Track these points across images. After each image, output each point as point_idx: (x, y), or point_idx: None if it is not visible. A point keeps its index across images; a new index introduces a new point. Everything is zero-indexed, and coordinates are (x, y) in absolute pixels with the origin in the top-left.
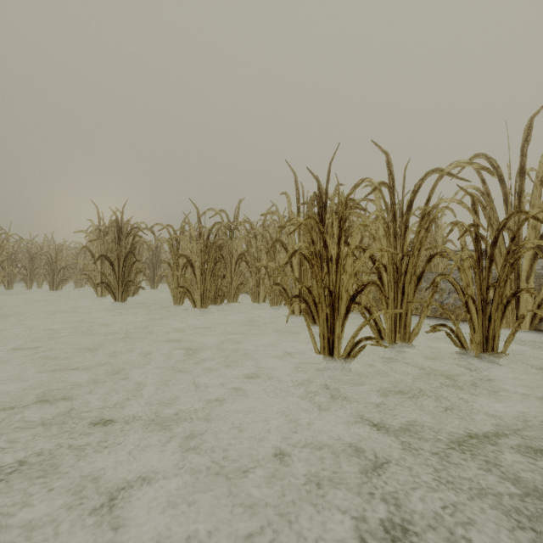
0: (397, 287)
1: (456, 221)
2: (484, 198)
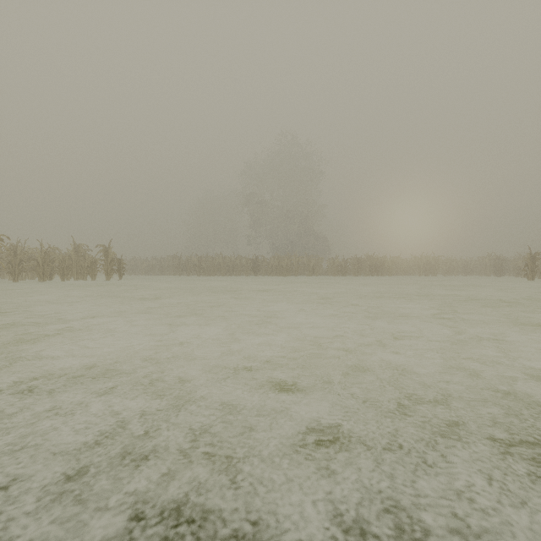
0: None
1: None
2: None
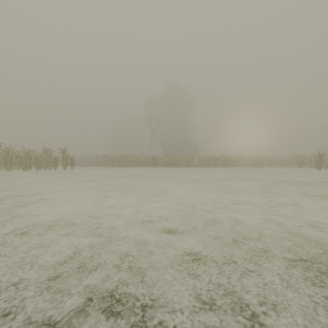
0: None
1: None
2: None
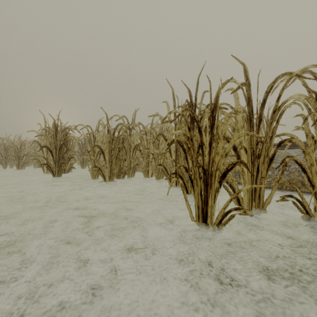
0: (253, 166)
1: (301, 114)
2: (309, 102)
